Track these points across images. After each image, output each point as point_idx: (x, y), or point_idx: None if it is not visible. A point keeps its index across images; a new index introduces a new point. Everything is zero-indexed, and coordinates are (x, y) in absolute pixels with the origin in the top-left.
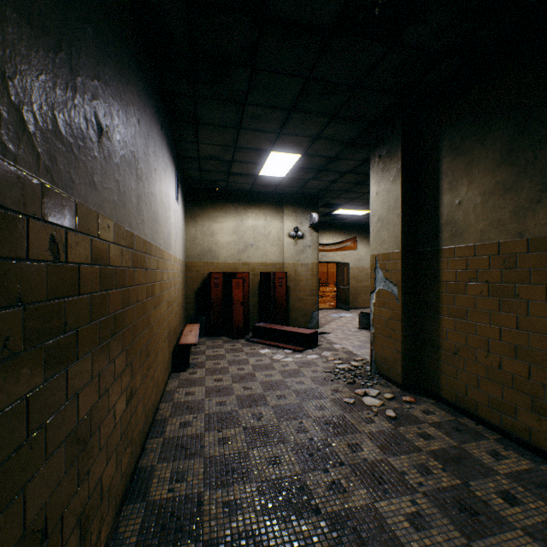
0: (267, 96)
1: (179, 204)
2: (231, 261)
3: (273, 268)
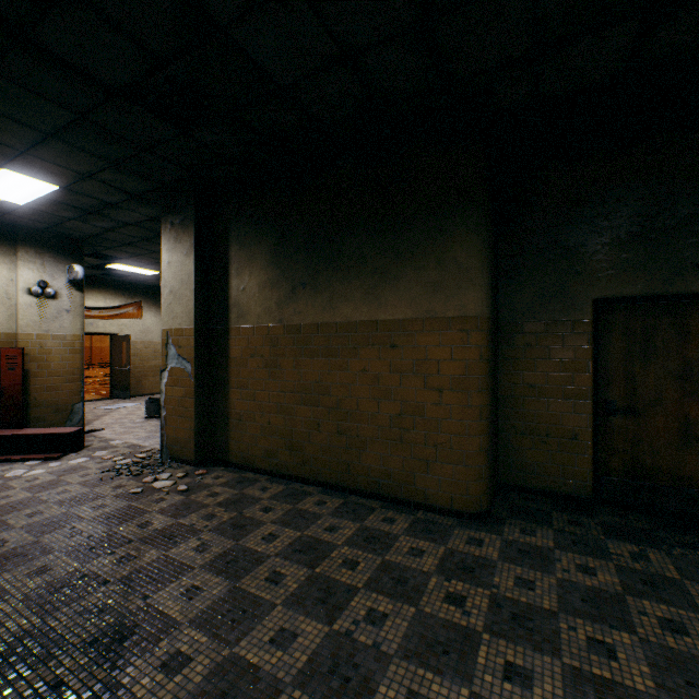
0: (11, 106)
1: None
2: None
3: None
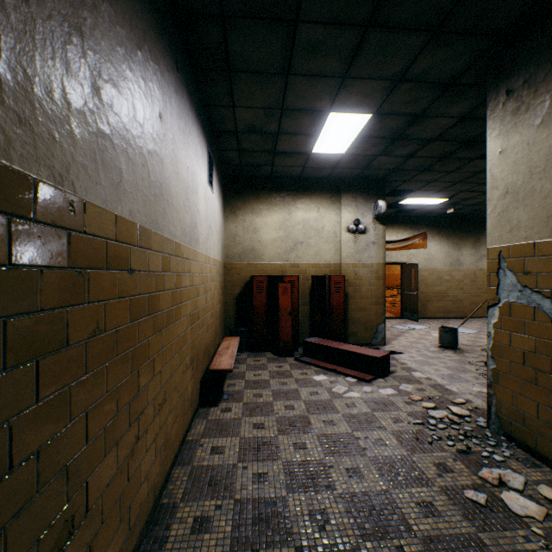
0: None
1: (215, 193)
2: (277, 262)
3: (328, 270)
